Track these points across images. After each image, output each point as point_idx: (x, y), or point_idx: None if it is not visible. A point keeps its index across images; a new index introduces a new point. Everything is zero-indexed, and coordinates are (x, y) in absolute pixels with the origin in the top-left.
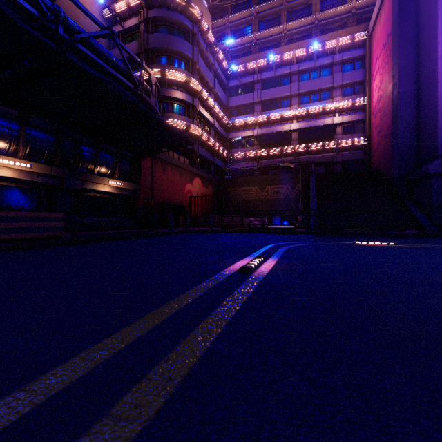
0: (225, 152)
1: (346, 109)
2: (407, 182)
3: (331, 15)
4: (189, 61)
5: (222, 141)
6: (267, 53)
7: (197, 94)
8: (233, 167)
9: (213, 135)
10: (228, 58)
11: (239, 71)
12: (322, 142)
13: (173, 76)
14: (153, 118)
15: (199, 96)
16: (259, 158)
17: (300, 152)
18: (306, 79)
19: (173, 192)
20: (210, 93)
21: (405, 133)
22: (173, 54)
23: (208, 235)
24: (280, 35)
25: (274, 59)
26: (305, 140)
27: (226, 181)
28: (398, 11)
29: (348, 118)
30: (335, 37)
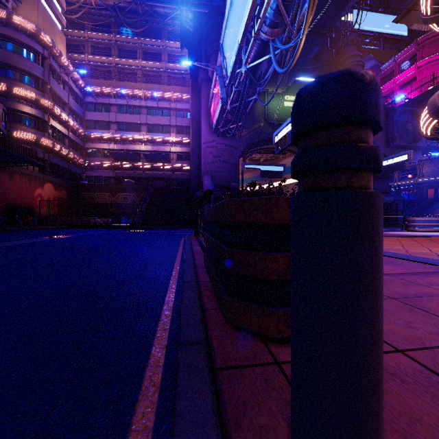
0: (81, 160)
1: (179, 143)
2: (195, 199)
3: (174, 68)
4: (40, 80)
5: (79, 150)
6: (122, 83)
7: (49, 110)
8: (90, 173)
9: (67, 144)
10: (88, 69)
11: (96, 91)
12: (163, 164)
13: (21, 92)
14: (4, 151)
15: (51, 112)
16: (115, 168)
17: (148, 168)
18: (152, 113)
19: (21, 196)
20: (64, 107)
21: (195, 171)
22: (21, 71)
23: (52, 231)
24: (137, 68)
25: (127, 92)
26: (151, 160)
27: (81, 186)
28: (191, 100)
29: (180, 149)
30: (173, 90)
